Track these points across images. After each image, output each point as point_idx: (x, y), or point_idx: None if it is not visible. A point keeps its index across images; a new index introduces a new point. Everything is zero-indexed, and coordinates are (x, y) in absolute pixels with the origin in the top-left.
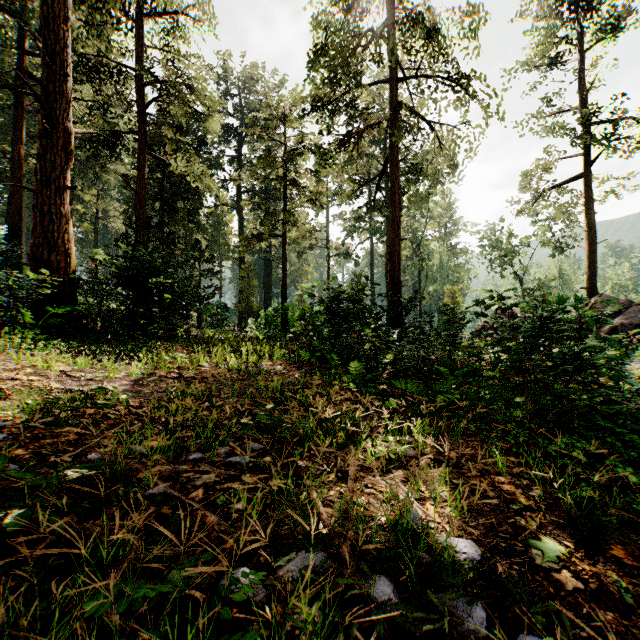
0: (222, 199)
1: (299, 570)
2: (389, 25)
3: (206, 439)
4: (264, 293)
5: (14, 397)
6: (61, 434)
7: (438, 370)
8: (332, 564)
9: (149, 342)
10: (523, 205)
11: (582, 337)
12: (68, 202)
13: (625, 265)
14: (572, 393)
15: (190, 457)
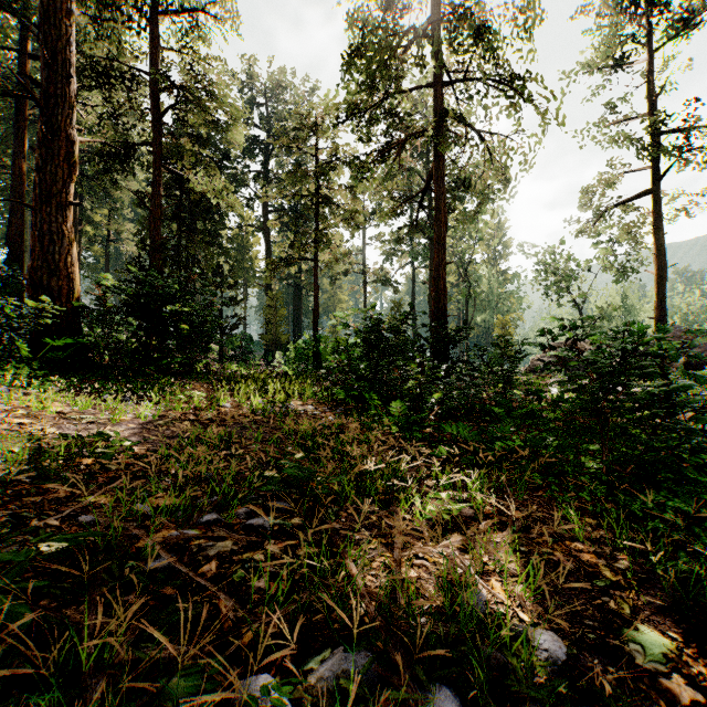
0: (247, 219)
1: (336, 676)
2: (434, 21)
3: (223, 496)
4: (293, 324)
5: None
6: (49, 490)
7: (492, 411)
8: (378, 668)
9: (163, 379)
10: (583, 225)
11: (665, 374)
12: (71, 220)
13: (696, 292)
14: (660, 441)
15: (203, 519)
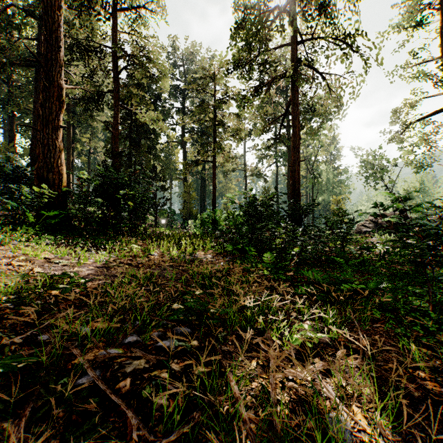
0: (172, 138)
1: None
2: (291, 1)
3: (143, 322)
4: (200, 202)
5: (2, 279)
6: (23, 314)
7: (334, 260)
8: None
9: (116, 236)
10: (393, 135)
11: None
12: (61, 137)
13: None
14: None
15: (126, 340)
